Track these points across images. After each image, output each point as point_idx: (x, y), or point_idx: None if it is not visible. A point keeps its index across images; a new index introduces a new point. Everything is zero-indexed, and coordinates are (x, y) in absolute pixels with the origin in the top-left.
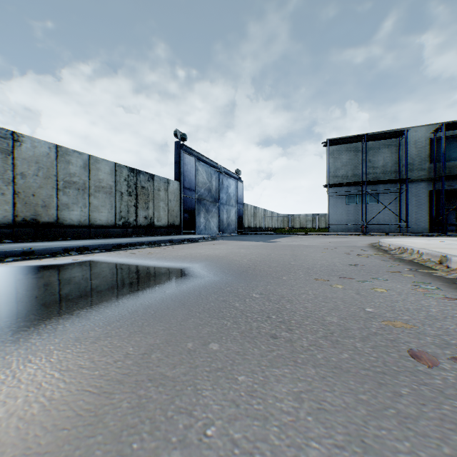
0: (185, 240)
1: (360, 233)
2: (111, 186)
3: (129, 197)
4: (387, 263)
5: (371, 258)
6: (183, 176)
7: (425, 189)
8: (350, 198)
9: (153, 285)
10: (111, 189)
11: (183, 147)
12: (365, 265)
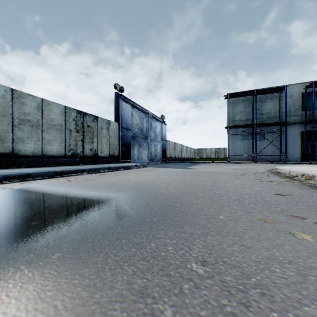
0: (121, 168)
1: (252, 162)
2: (61, 124)
3: (77, 133)
4: (309, 191)
5: (287, 186)
6: (121, 118)
7: (299, 130)
8: (244, 136)
9: (48, 237)
10: (62, 127)
11: (121, 96)
12: (292, 195)
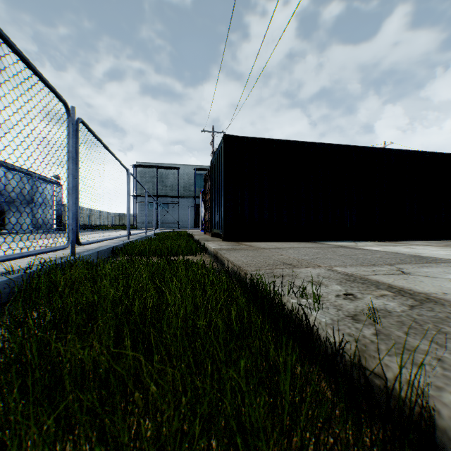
0: None
1: (151, 229)
2: None
3: None
4: None
5: None
6: None
7: (193, 202)
8: (152, 205)
9: None
10: None
11: None
12: None
